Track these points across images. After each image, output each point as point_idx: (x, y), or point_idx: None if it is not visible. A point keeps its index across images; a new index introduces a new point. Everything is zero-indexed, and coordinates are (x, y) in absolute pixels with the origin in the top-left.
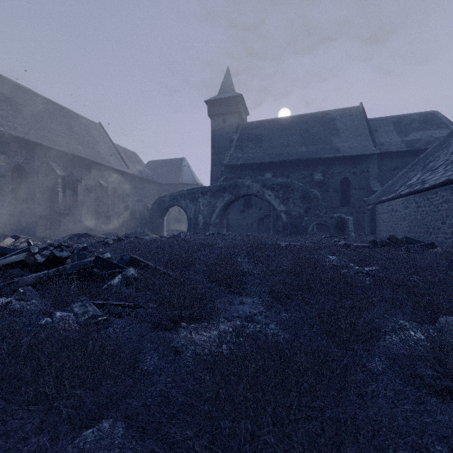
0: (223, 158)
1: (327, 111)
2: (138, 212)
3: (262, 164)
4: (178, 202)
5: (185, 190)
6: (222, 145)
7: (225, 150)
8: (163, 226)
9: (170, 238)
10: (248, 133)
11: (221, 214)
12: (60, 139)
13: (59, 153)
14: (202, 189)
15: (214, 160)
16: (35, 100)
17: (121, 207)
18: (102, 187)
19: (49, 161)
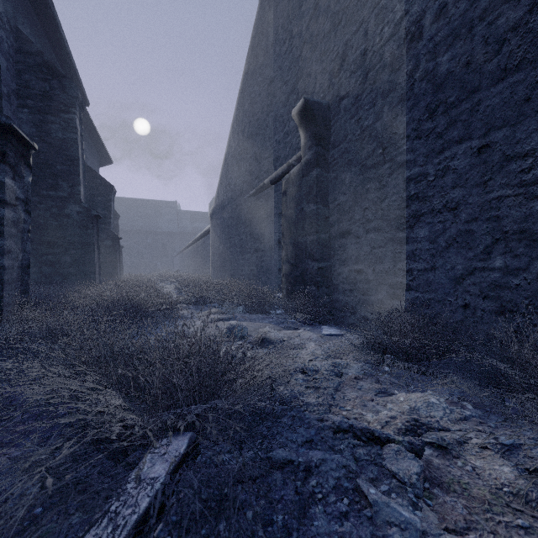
0: None
1: (158, 201)
2: None
3: None
4: None
5: None
6: None
7: None
8: None
9: None
10: None
11: None
12: None
13: None
14: None
15: None
16: None
17: None
18: None
19: None
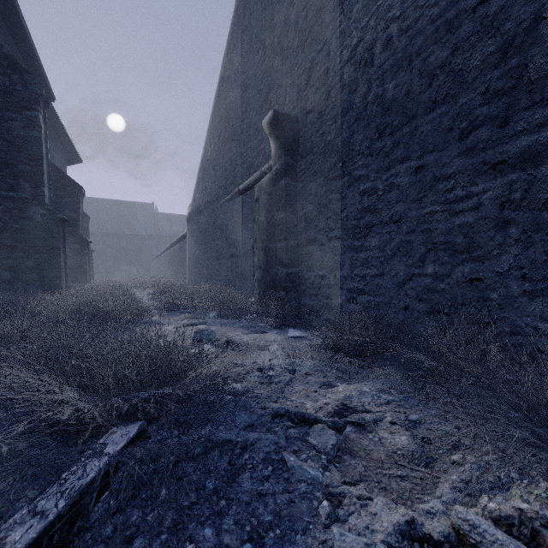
0: None
1: (133, 202)
2: None
3: None
4: None
5: None
6: None
7: None
8: None
9: None
10: None
11: None
12: None
13: None
14: None
15: None
16: None
17: None
18: None
19: None
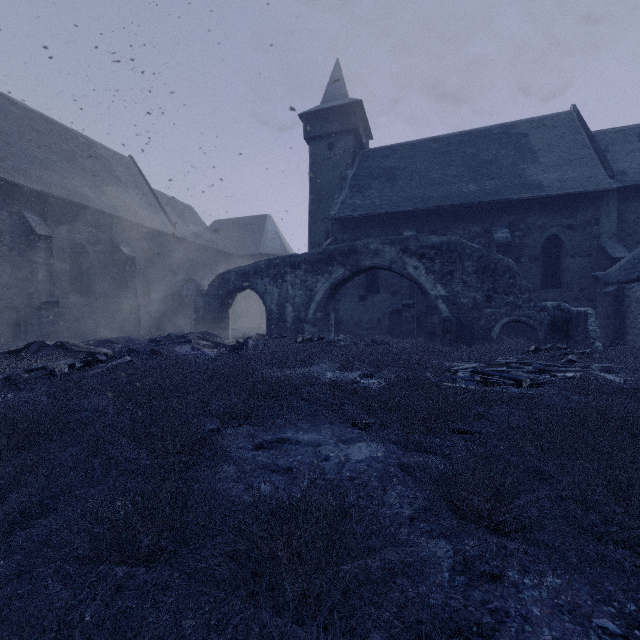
0: (329, 210)
1: (510, 123)
2: (187, 300)
3: (397, 215)
4: (250, 283)
5: (263, 260)
6: (328, 187)
7: (332, 195)
8: (226, 324)
9: (229, 348)
10: (372, 165)
11: (325, 303)
12: (50, 176)
13: (44, 199)
14: (292, 258)
15: (314, 212)
16: (10, 111)
17: (160, 291)
18: (125, 257)
19: (25, 211)
